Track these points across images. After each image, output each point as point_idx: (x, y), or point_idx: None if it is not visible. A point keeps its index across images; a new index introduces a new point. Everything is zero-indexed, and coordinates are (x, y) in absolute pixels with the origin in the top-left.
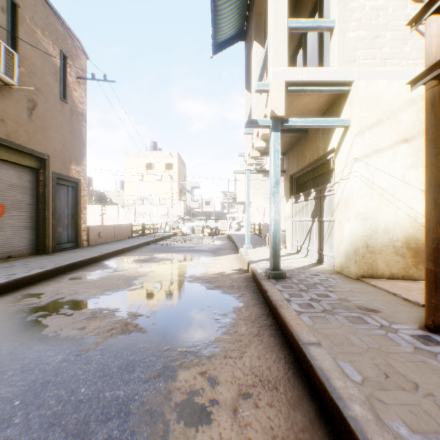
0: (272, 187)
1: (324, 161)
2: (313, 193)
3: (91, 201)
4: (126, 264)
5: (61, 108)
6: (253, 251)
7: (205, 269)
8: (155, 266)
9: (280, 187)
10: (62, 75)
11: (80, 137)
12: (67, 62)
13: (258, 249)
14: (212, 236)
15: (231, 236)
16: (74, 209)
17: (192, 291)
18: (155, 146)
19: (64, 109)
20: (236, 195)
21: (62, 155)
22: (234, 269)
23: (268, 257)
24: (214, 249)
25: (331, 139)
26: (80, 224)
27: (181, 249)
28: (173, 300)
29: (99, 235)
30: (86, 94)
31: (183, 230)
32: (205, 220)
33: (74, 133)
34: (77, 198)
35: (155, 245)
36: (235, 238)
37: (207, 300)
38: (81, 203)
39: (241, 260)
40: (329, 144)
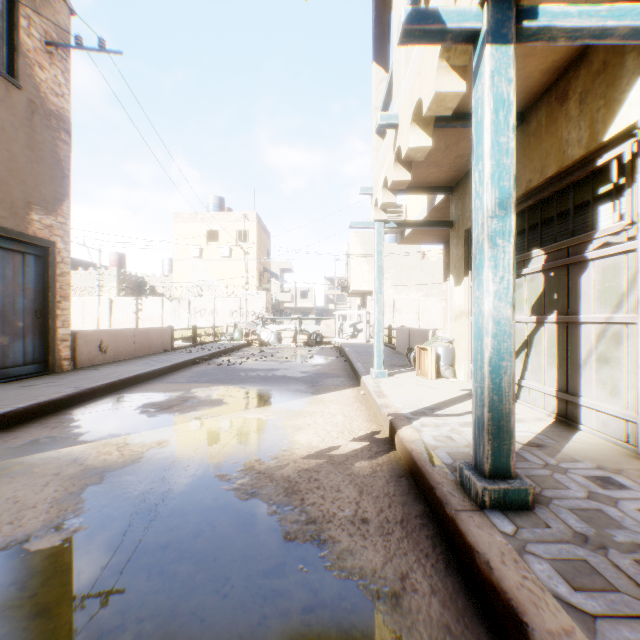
0: (488, 217)
1: (582, 174)
2: (537, 259)
3: (122, 290)
4: (118, 417)
5: (4, 95)
6: (392, 385)
7: (290, 435)
8: (176, 424)
9: (512, 217)
10: (7, 29)
11: (55, 160)
12: (18, 5)
13: (399, 379)
14: (310, 348)
15: (342, 347)
16: (41, 299)
17: (234, 550)
18: (222, 204)
19: (11, 98)
20: (349, 281)
21: (7, 189)
22: (357, 435)
23: (431, 402)
24: (312, 374)
25: (622, 105)
26: (53, 328)
27: (251, 374)
28: (147, 626)
29: (100, 348)
30: (70, 81)
31: (263, 337)
32: (298, 320)
33: (39, 151)
34: (47, 277)
35: (206, 365)
36: (350, 353)
37: (278, 627)
38: (56, 287)
39: (369, 407)
40: (612, 121)
